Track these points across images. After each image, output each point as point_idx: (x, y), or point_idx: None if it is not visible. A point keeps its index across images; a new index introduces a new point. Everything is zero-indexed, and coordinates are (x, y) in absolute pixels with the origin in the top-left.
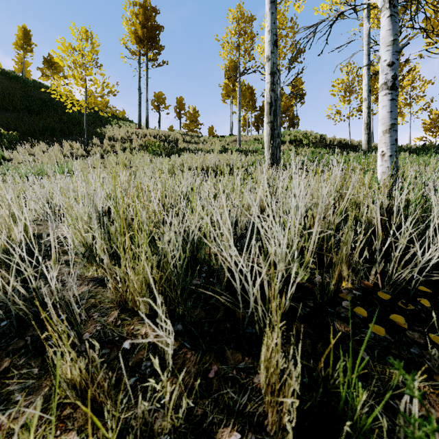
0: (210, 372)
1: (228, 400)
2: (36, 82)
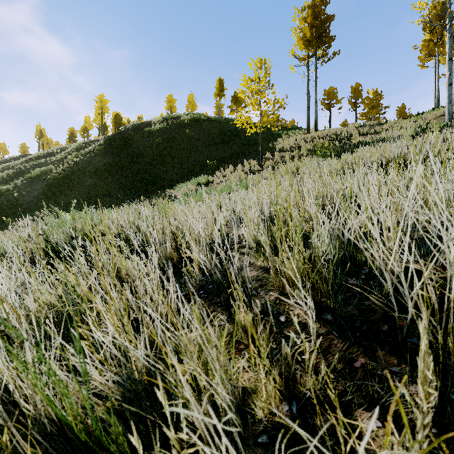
0: (355, 362)
1: (372, 391)
2: (226, 118)
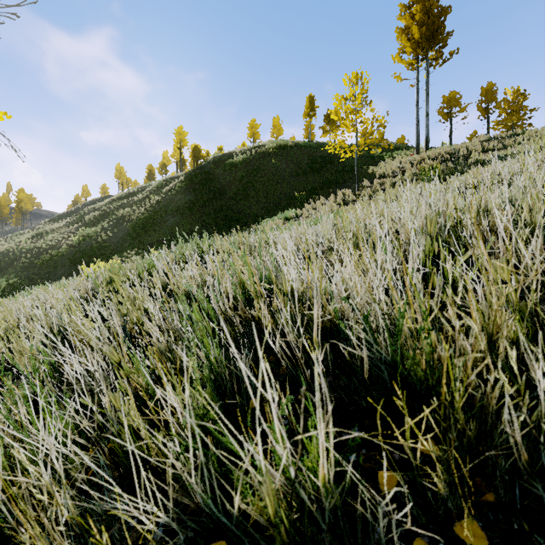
0: None
1: None
2: (318, 142)
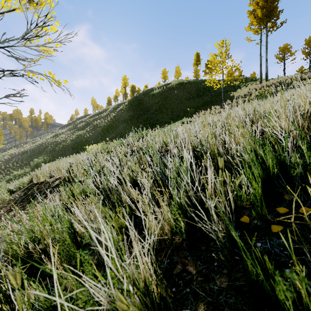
0: None
1: None
2: (201, 79)
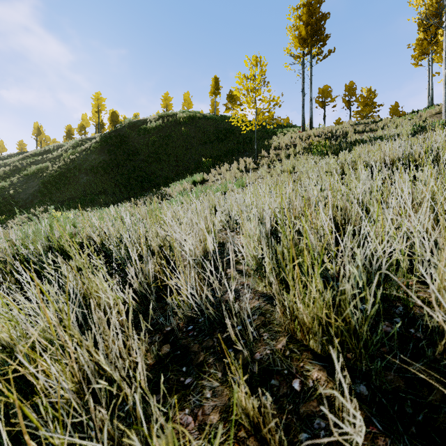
0: None
1: None
2: (222, 116)
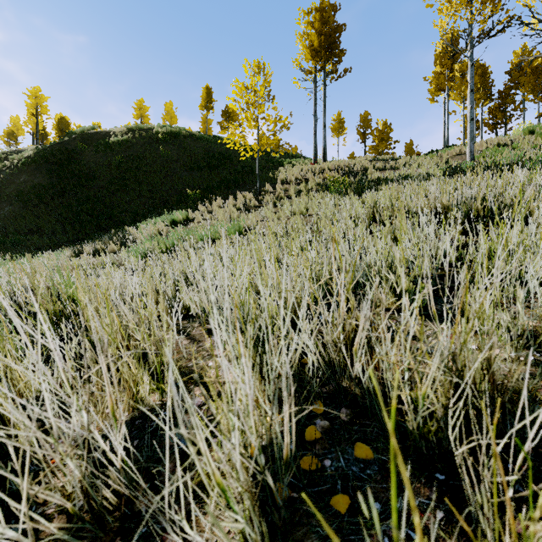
0: None
1: None
2: (215, 137)
